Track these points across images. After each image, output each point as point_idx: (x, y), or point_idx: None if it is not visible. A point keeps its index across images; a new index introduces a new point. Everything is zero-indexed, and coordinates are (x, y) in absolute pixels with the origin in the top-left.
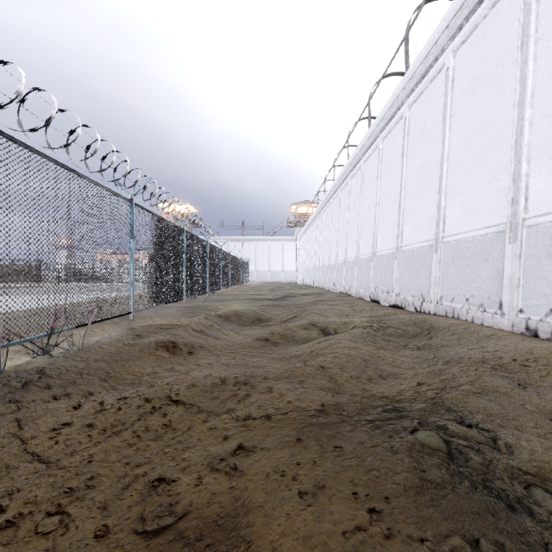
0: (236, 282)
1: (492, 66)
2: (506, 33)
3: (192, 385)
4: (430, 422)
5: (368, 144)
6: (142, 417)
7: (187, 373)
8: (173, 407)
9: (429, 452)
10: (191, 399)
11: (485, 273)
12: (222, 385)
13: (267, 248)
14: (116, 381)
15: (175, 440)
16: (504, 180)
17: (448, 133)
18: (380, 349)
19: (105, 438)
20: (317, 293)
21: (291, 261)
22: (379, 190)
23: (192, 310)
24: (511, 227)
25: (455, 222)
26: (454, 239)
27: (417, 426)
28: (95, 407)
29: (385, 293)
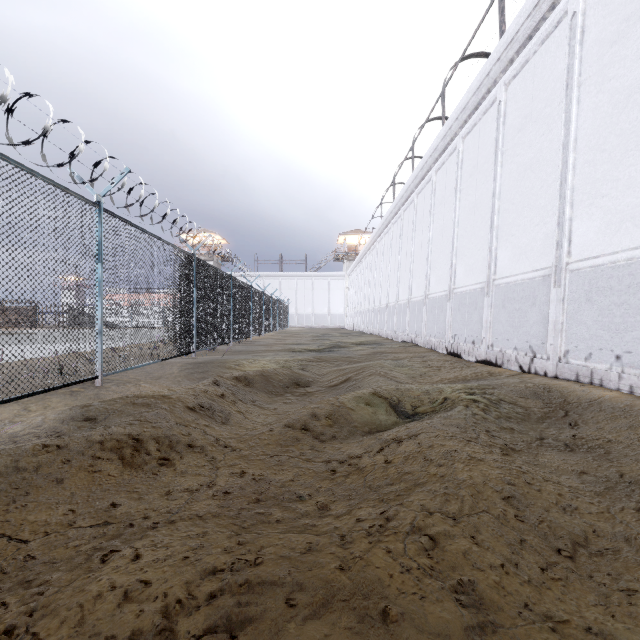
0: (272, 328)
1: None
2: None
3: None
4: None
5: (442, 147)
6: None
7: (103, 561)
8: None
9: None
10: None
11: None
12: None
13: (310, 287)
14: None
15: None
16: None
17: (576, 108)
18: (511, 455)
19: None
20: (373, 342)
21: (339, 302)
22: (459, 205)
23: (203, 368)
24: None
25: (591, 240)
26: (591, 264)
27: None
28: None
29: (469, 344)
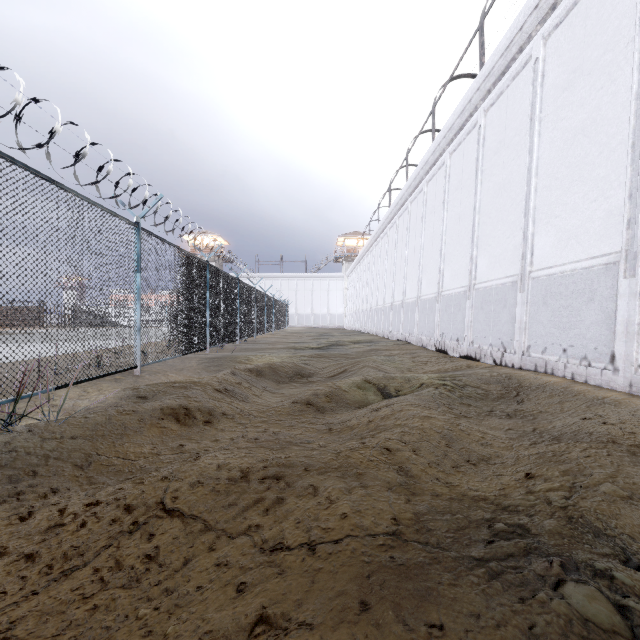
0: (273, 327)
1: (598, 52)
2: (618, 7)
3: (199, 482)
4: (579, 562)
5: (432, 160)
6: (114, 542)
7: (196, 460)
8: (166, 522)
9: (602, 639)
10: (195, 508)
11: (589, 317)
12: (244, 481)
13: (310, 288)
14: (96, 469)
15: (160, 587)
16: (615, 197)
17: (538, 141)
18: (460, 418)
19: (47, 584)
20: (370, 341)
21: (339, 303)
22: (447, 215)
23: (217, 362)
24: (627, 256)
25: (547, 253)
26: (547, 273)
27: (561, 574)
28: (50, 518)
29: (454, 341)
